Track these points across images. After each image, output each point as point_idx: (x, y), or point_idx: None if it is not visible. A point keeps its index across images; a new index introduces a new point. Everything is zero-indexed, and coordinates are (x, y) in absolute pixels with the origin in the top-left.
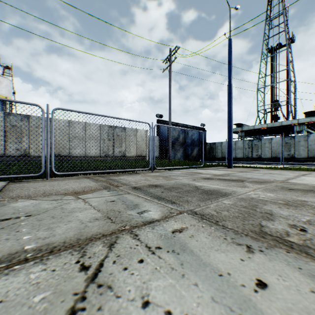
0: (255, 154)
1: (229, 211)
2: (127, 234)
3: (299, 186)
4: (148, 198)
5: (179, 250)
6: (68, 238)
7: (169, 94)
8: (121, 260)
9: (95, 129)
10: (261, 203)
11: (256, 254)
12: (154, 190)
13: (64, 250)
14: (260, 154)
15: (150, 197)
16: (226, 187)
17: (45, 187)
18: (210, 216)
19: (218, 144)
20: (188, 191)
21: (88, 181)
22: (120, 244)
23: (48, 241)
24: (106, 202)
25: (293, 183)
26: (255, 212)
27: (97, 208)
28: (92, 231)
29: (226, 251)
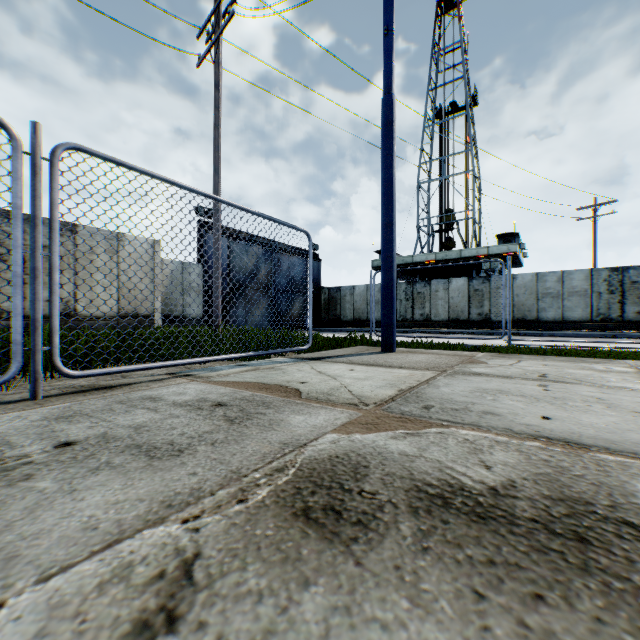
0: (420, 312)
1: None
2: None
3: None
4: None
5: None
6: None
7: (215, 130)
8: None
9: None
10: None
11: None
12: None
13: None
14: (429, 314)
15: None
16: None
17: None
18: None
19: (346, 292)
20: None
21: None
22: None
23: None
24: None
25: None
26: None
27: None
28: None
29: None
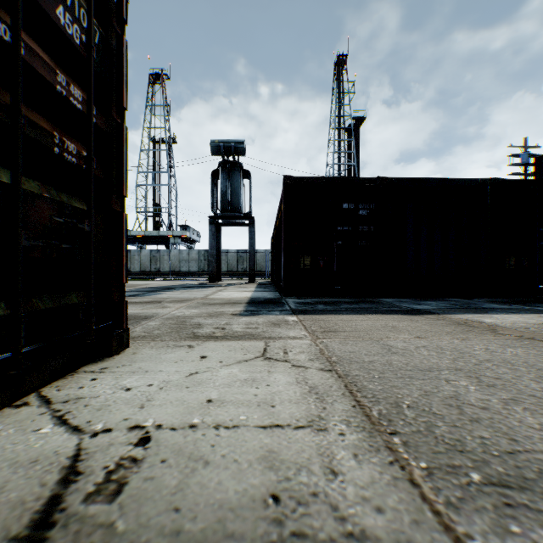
0: None
1: None
2: None
3: None
4: None
5: None
6: None
7: None
8: None
9: None
10: None
11: None
12: None
13: None
14: (130, 268)
15: None
16: None
17: None
18: None
19: None
20: None
21: None
22: None
23: None
24: None
25: None
26: None
27: None
28: None
29: None
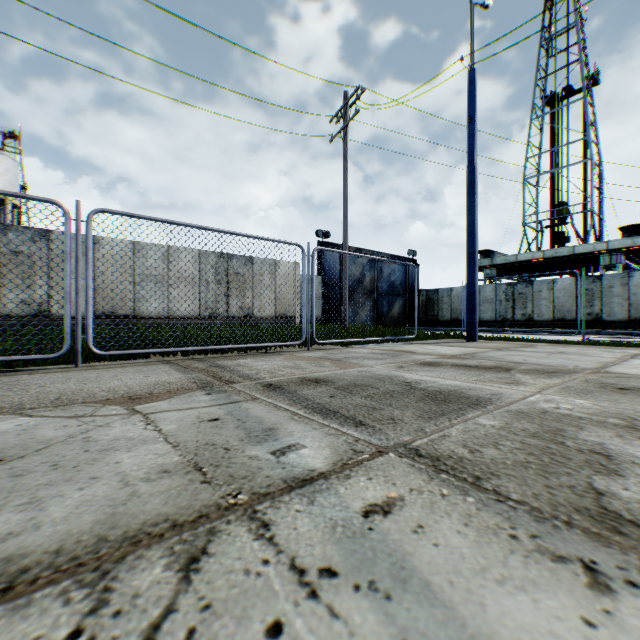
0: (520, 312)
1: (499, 448)
2: (241, 519)
3: (639, 382)
4: (299, 412)
5: (391, 581)
6: (72, 538)
7: (344, 188)
8: (214, 626)
9: (185, 256)
10: (570, 425)
11: (624, 599)
12: (314, 391)
13: (47, 582)
14: (531, 313)
15: (305, 409)
16: (476, 385)
17: (65, 385)
18: (457, 461)
19: (443, 293)
20: (390, 393)
21: (166, 370)
22: (218, 558)
23: (14, 549)
24: (198, 422)
25: (621, 375)
26: (566, 451)
27: (174, 440)
28: (146, 509)
29: (530, 584)
